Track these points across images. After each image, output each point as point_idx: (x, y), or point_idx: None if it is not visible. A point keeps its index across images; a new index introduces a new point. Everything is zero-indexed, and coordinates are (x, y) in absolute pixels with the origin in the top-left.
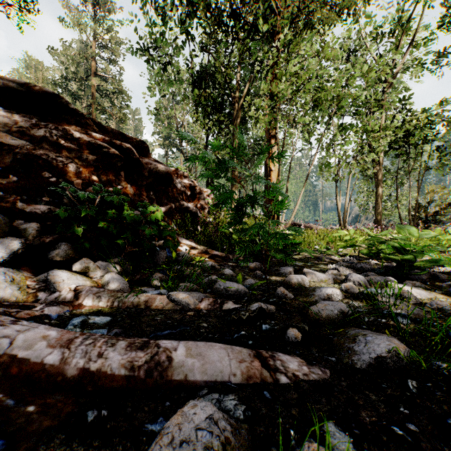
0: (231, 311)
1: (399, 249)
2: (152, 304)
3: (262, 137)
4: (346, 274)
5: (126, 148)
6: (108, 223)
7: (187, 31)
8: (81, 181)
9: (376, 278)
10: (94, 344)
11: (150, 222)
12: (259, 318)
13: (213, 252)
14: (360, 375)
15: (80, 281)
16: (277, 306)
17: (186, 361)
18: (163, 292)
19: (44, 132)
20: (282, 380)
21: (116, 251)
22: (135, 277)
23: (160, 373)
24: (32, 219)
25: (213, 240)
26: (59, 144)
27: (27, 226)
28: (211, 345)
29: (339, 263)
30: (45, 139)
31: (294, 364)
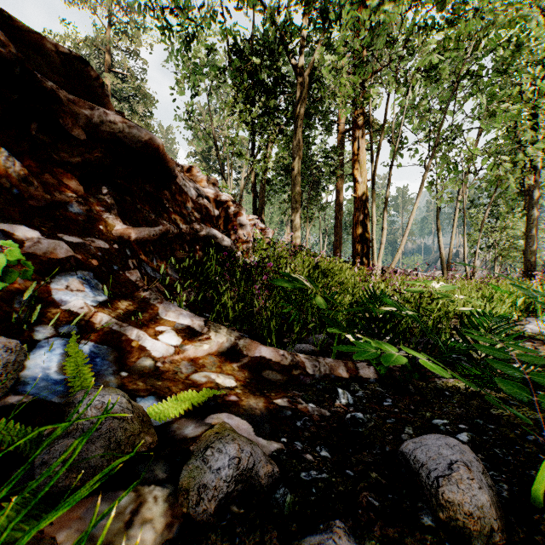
0: None
1: None
2: None
3: (333, 147)
4: None
5: None
6: None
7: None
8: None
9: None
10: None
11: None
12: None
13: (253, 351)
14: None
15: None
16: None
17: None
18: None
19: None
20: None
21: None
22: None
23: None
24: None
25: (258, 309)
26: None
27: None
28: None
29: None
30: None
31: None
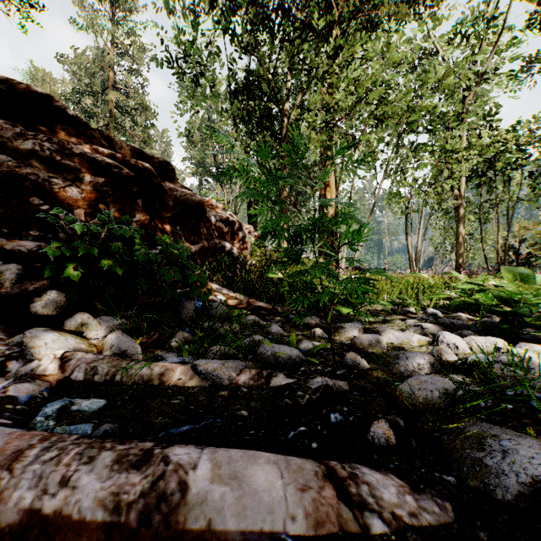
0: (282, 390)
1: (506, 299)
2: (170, 378)
3: (316, 163)
4: (433, 333)
5: (144, 168)
6: (114, 264)
7: (225, 31)
8: (83, 210)
9: (479, 340)
10: (58, 459)
11: (172, 263)
12: (325, 403)
13: (256, 303)
14: (506, 515)
15: (71, 344)
16: (348, 382)
17: (211, 491)
18: (188, 359)
19: (32, 144)
20: (376, 526)
21: (127, 303)
22: (151, 338)
23: (164, 517)
24: (14, 259)
25: (257, 288)
26: (54, 161)
27: (4, 268)
28: (253, 457)
29: (420, 317)
30: (34, 154)
31: (391, 492)
